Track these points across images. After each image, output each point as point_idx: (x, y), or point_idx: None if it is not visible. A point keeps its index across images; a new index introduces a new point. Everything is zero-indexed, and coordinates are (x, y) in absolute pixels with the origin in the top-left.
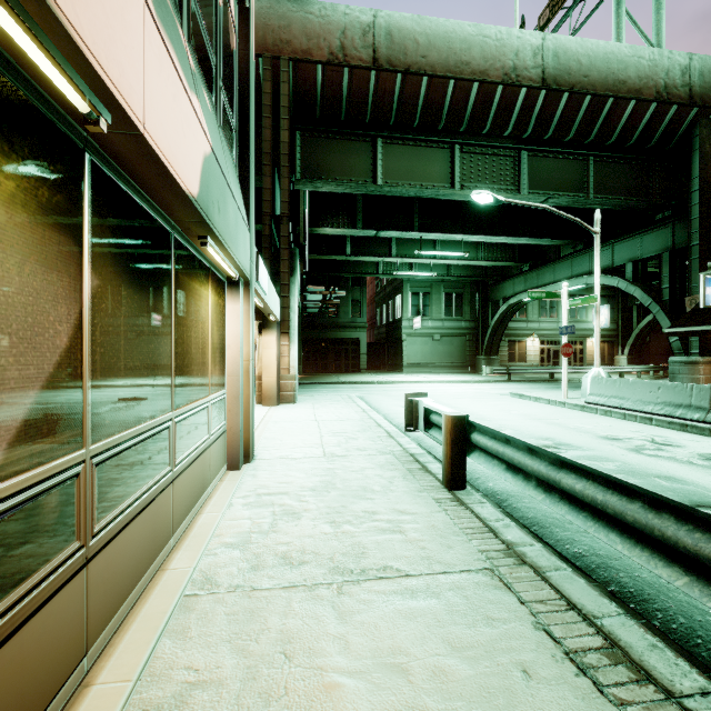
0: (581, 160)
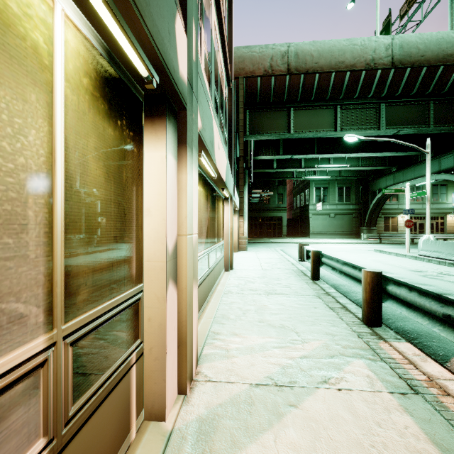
0: (424, 104)
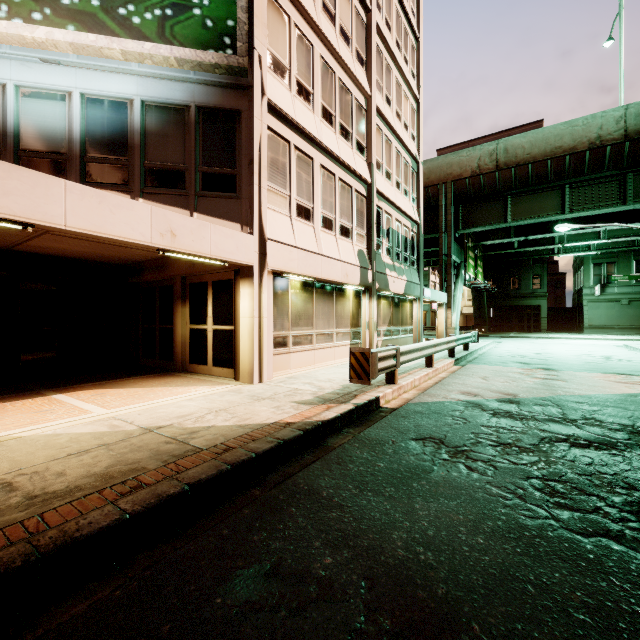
0: None
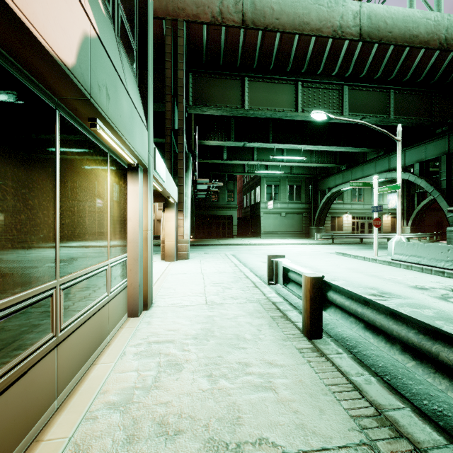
0: (385, 92)
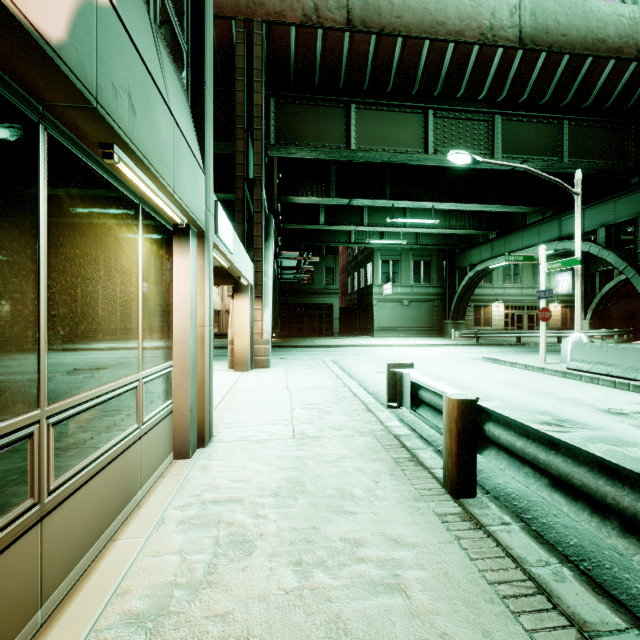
0: (556, 124)
